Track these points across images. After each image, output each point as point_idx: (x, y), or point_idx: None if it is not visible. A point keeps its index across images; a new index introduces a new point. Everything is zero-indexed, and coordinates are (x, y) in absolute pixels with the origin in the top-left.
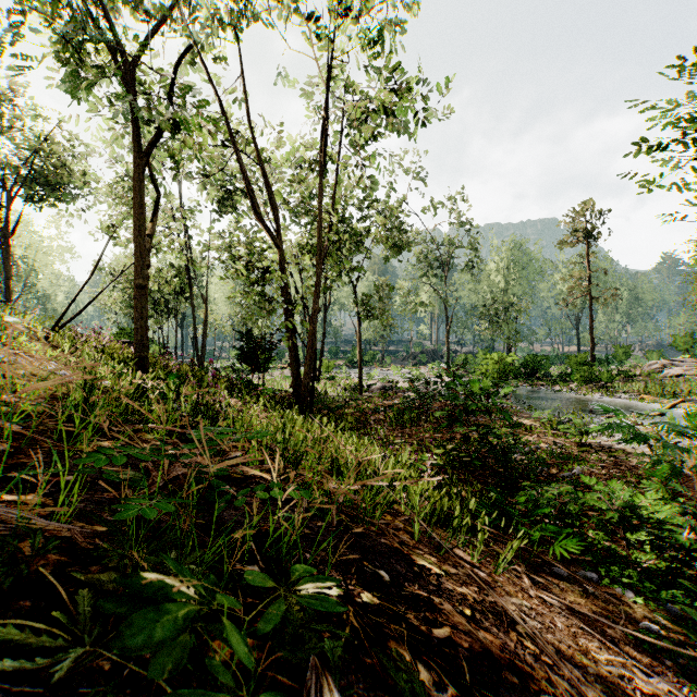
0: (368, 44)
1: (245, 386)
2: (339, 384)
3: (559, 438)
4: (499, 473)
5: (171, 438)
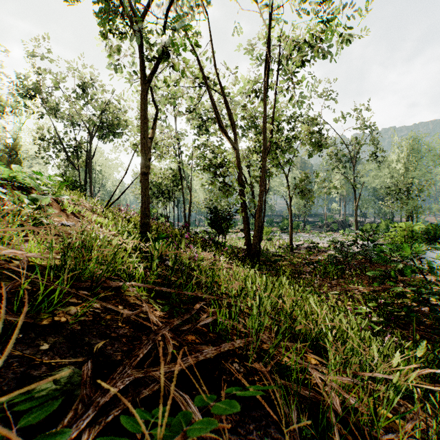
0: None
1: (214, 243)
2: (275, 244)
3: None
4: (435, 329)
5: (152, 293)
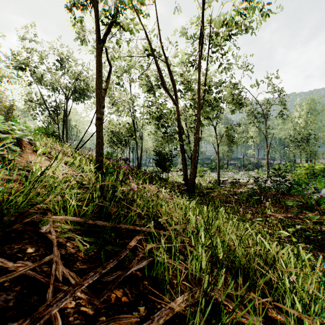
0: None
1: (159, 179)
2: (206, 180)
3: None
4: None
5: (87, 226)
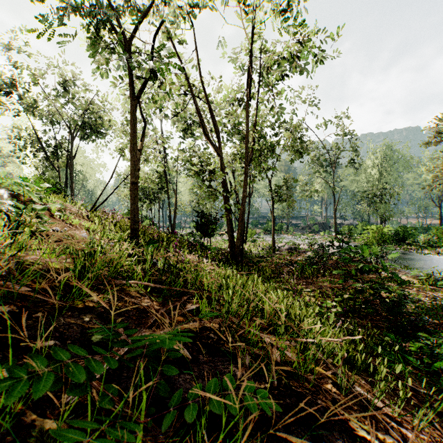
0: (281, 11)
1: (199, 246)
2: (259, 246)
3: (435, 292)
4: (388, 319)
5: (147, 289)
